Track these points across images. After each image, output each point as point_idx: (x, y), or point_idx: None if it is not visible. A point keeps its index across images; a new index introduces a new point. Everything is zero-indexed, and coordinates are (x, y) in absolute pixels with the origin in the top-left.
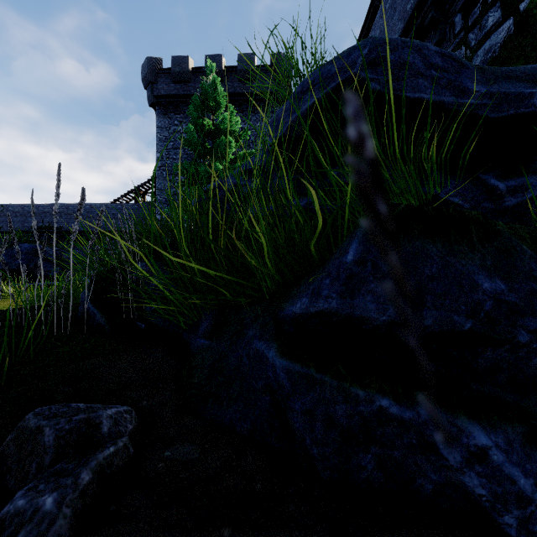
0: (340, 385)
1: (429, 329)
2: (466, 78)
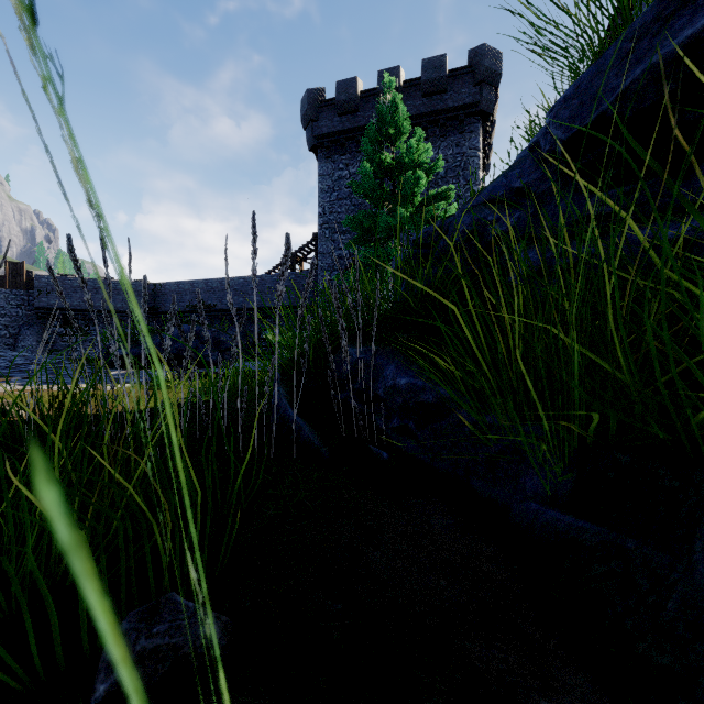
0: None
1: None
2: None
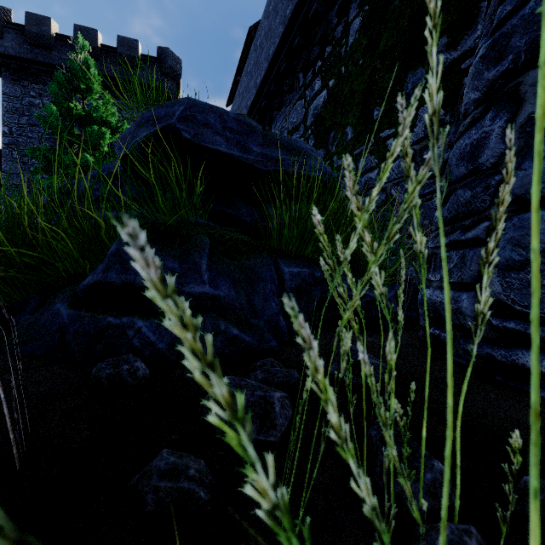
0: (93, 315)
1: (138, 285)
2: (252, 140)
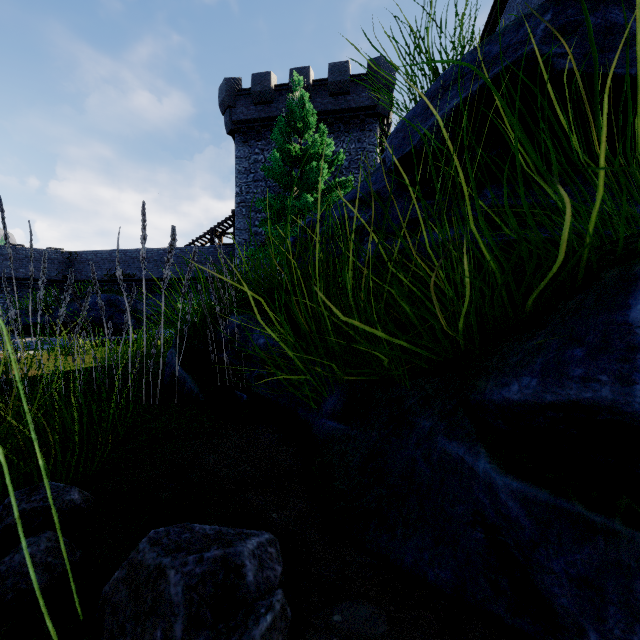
0: None
1: None
2: None
